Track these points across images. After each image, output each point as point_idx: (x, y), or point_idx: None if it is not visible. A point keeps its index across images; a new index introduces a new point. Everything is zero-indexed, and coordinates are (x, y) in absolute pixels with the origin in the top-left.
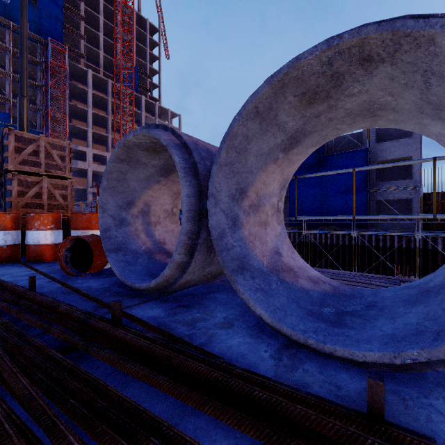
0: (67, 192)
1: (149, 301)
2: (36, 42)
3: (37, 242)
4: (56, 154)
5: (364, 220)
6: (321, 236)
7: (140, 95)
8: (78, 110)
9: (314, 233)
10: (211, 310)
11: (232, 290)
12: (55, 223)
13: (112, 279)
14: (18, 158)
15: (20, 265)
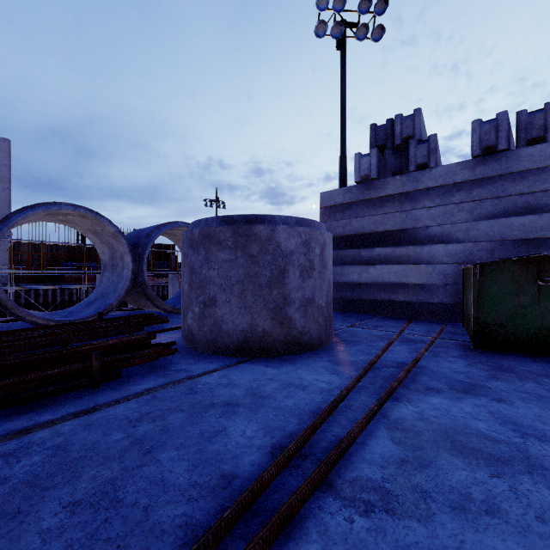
0: None
1: None
2: None
3: None
4: None
5: None
6: None
7: None
8: None
9: None
10: None
11: None
12: None
13: None
14: None
15: None
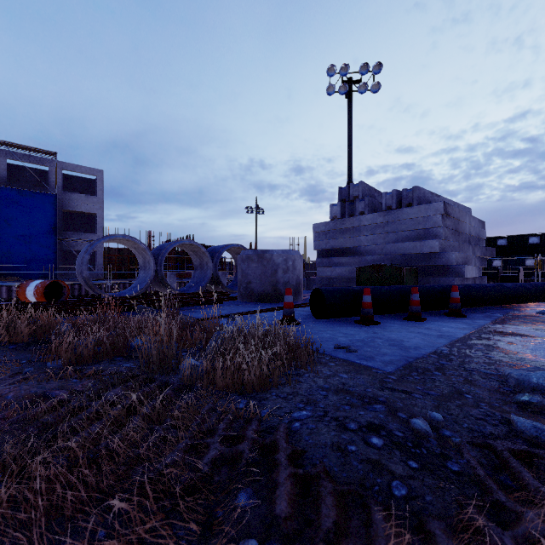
0: None
1: None
2: None
3: None
4: None
5: (54, 269)
6: (2, 289)
7: None
8: None
9: None
10: None
11: None
12: None
13: None
14: None
15: None
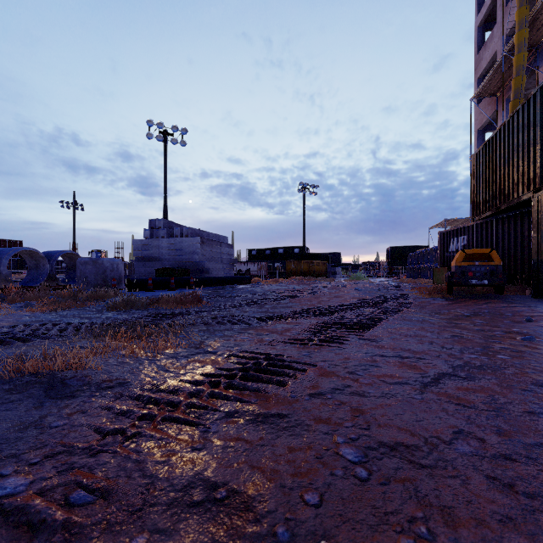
0: None
1: None
2: None
3: None
4: None
5: None
6: None
7: None
8: None
9: None
10: None
11: None
12: None
13: None
14: None
15: None
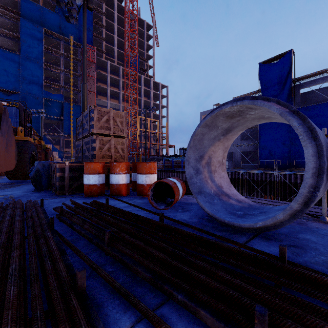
0: (124, 146)
1: (254, 238)
2: (77, 47)
3: (117, 182)
4: (118, 120)
5: None
6: (291, 176)
7: (140, 75)
8: (102, 89)
9: (284, 173)
10: (327, 253)
11: (312, 232)
12: (127, 169)
13: (191, 213)
14: (98, 125)
15: (111, 198)
